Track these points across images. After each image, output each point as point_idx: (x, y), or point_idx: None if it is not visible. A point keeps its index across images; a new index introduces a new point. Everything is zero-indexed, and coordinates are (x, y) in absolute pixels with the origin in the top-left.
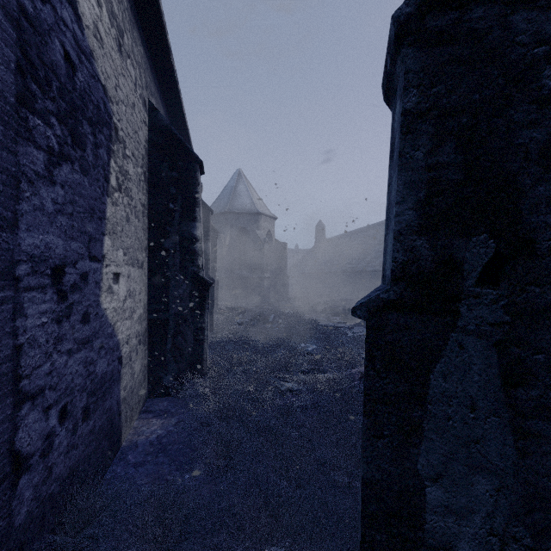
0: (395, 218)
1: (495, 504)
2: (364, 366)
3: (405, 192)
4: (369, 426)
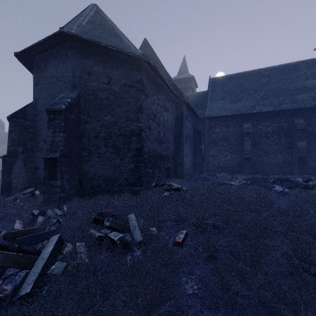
0: (7, 144)
1: (23, 180)
2: (2, 165)
3: (9, 141)
4: (3, 174)
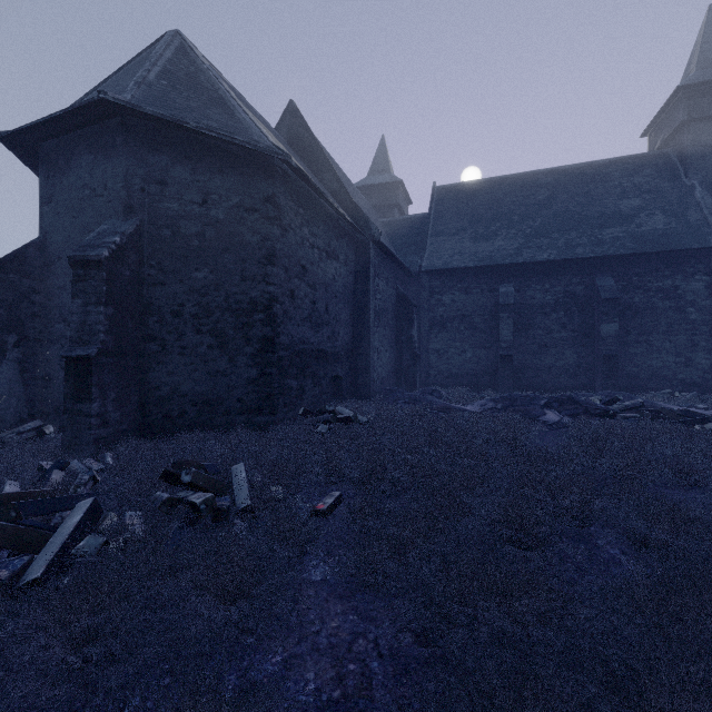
0: None
1: (18, 405)
2: None
3: None
4: None
